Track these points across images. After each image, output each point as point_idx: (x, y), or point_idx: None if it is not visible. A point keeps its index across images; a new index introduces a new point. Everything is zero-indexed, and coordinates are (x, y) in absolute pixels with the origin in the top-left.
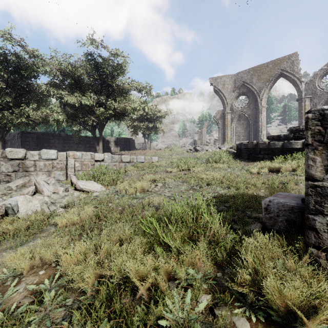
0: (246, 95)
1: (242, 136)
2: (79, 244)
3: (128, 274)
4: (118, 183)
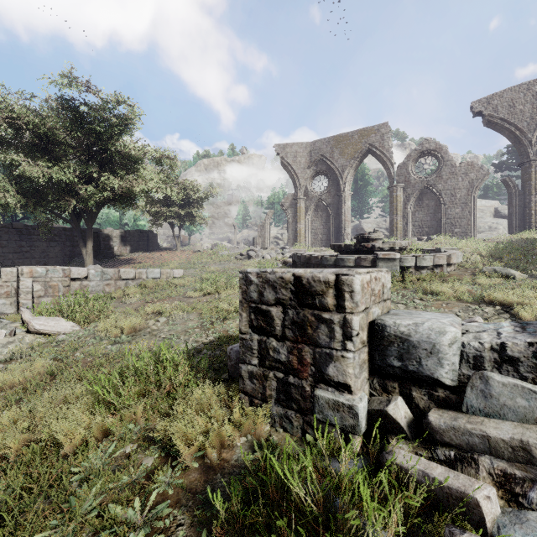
0: (326, 174)
1: (321, 234)
2: (10, 411)
3: (54, 434)
4: (102, 318)
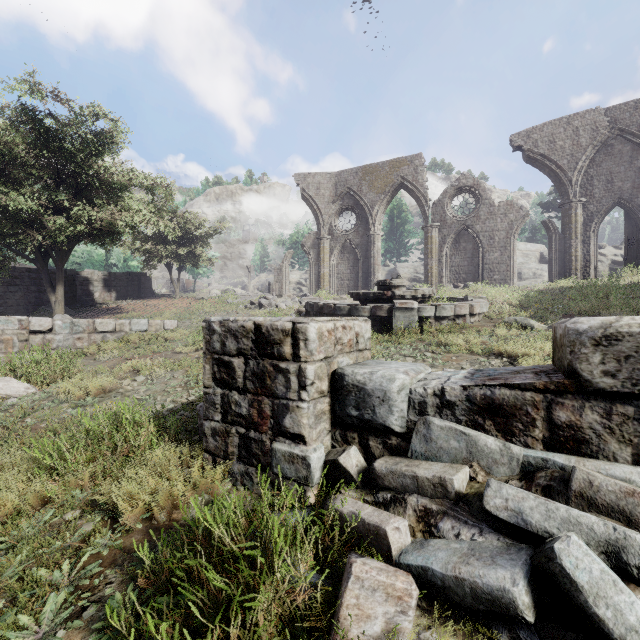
0: (353, 210)
1: (347, 280)
2: None
3: None
4: (66, 378)
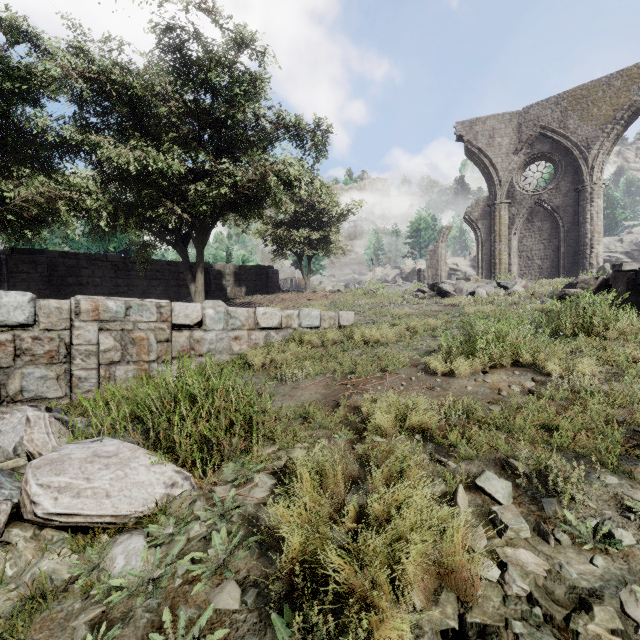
0: (550, 159)
1: (539, 259)
2: None
3: None
4: (256, 447)
